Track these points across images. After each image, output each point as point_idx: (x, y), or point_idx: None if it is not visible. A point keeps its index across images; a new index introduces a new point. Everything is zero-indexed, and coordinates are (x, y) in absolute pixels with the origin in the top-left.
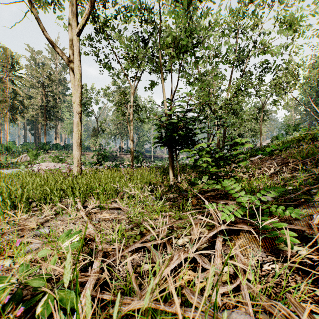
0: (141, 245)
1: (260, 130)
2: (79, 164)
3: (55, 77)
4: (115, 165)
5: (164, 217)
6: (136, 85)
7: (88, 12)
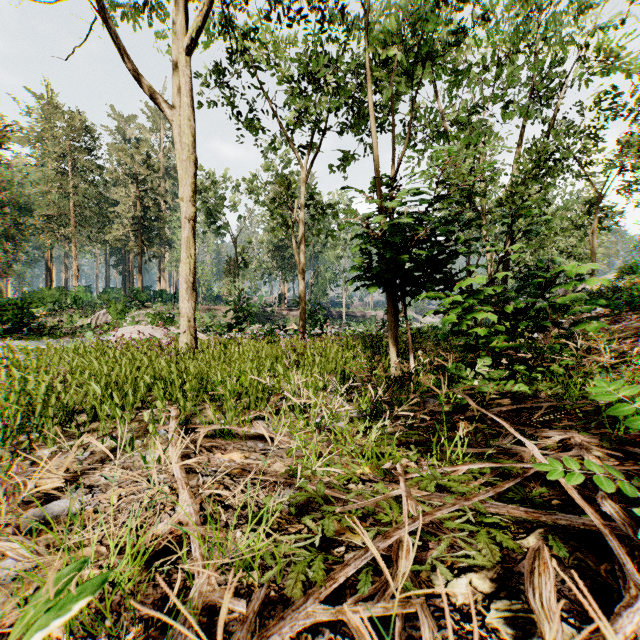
0: (328, 617)
1: (591, 253)
2: (191, 329)
3: (159, 162)
4: (269, 332)
5: (387, 474)
6: (311, 163)
7: None
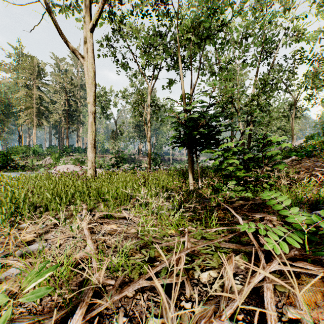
0: (147, 284)
1: (292, 129)
2: (93, 167)
3: (77, 82)
4: (132, 168)
5: (182, 233)
6: (153, 84)
7: (102, 5)
